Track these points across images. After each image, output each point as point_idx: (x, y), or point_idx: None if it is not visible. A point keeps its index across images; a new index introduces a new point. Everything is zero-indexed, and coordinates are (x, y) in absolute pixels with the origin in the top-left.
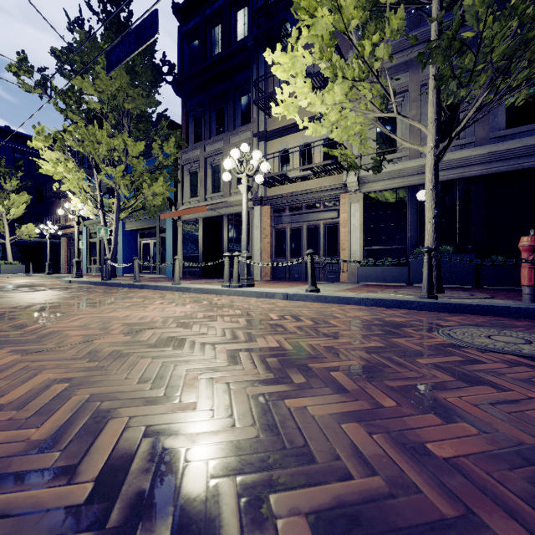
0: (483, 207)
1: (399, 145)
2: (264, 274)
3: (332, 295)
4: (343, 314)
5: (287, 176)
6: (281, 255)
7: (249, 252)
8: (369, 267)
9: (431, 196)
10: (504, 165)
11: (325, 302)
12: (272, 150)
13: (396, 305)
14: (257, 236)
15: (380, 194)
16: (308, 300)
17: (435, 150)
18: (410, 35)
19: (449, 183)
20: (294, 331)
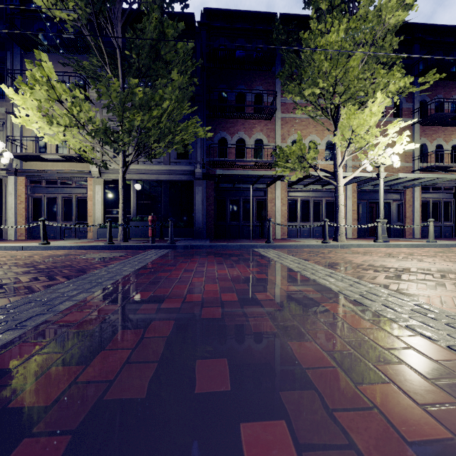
0: (168, 197)
1: (127, 153)
2: (19, 234)
3: (54, 245)
4: (50, 253)
5: (42, 157)
6: (38, 218)
7: (2, 215)
8: (105, 229)
9: (121, 192)
10: (175, 177)
11: (50, 249)
12: (28, 130)
13: (90, 248)
14: (12, 202)
15: (116, 182)
16: (39, 249)
17: (123, 169)
18: None
19: (153, 181)
20: (4, 260)
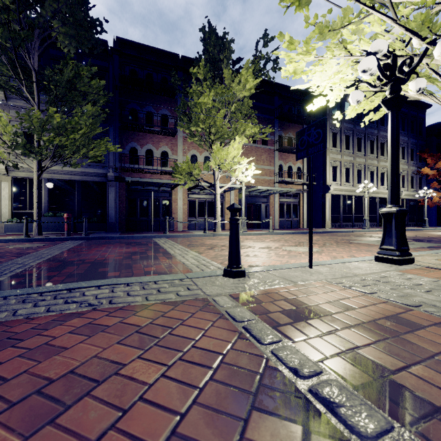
0: (81, 195)
1: None
2: None
3: None
4: None
5: None
6: None
7: None
8: (13, 224)
9: (36, 193)
10: (88, 178)
11: None
12: None
13: (7, 241)
14: None
15: (25, 179)
16: None
17: (38, 173)
18: (42, 97)
19: (66, 181)
20: None
